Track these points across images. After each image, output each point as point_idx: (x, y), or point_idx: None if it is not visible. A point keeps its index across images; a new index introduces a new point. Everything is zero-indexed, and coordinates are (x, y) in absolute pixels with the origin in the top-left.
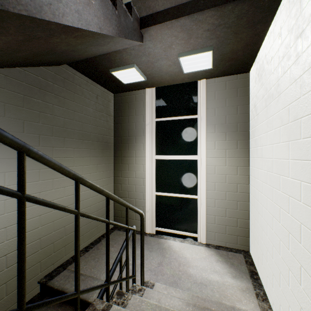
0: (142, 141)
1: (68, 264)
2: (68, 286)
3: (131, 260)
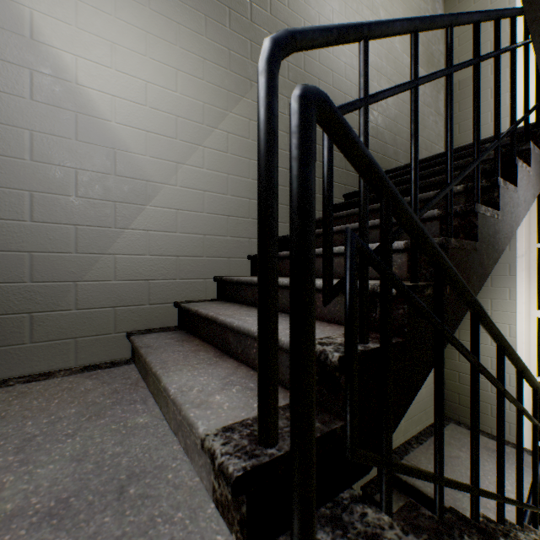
0: (506, 284)
1: (402, 452)
2: (420, 484)
3: (508, 485)
